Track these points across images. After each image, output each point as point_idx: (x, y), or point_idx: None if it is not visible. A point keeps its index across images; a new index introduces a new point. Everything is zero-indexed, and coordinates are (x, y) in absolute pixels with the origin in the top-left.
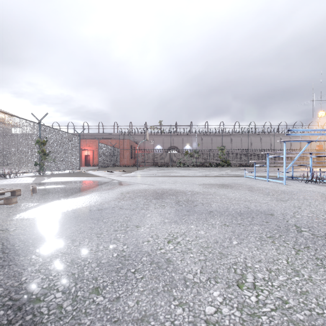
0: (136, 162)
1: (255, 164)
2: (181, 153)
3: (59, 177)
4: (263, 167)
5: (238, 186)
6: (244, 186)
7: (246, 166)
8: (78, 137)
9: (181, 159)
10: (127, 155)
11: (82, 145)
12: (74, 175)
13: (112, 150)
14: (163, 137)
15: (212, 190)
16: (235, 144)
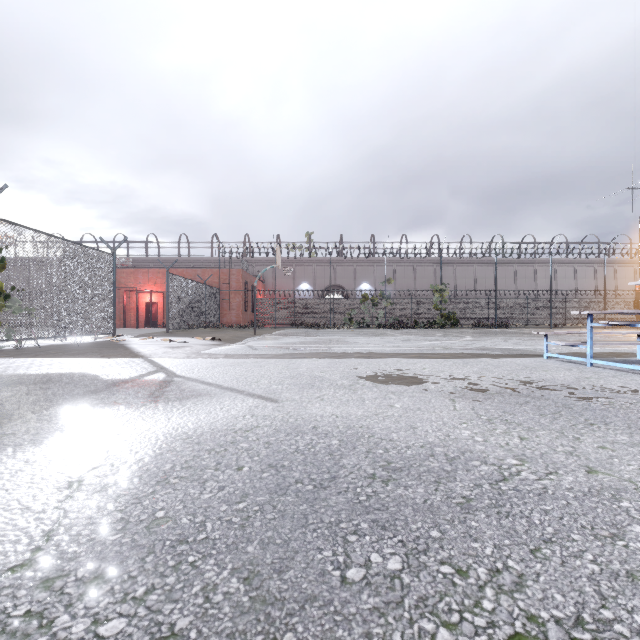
0: (257, 319)
1: (591, 322)
2: (351, 299)
3: (21, 357)
4: (528, 328)
5: (610, 407)
6: (627, 404)
7: (493, 327)
8: (111, 257)
9: (352, 311)
10: (237, 302)
11: (139, 281)
12: (68, 353)
13: (201, 291)
14: (315, 266)
15: (544, 440)
16: (462, 281)
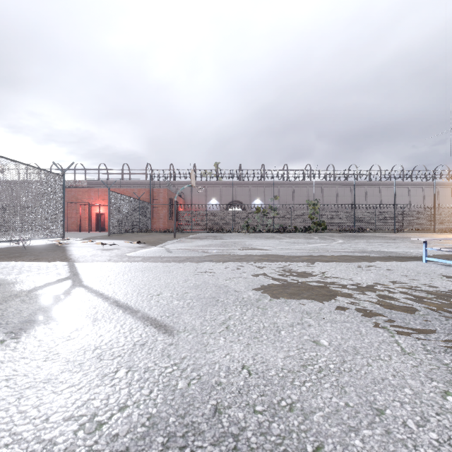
0: (179, 225)
1: None
2: (247, 211)
3: None
4: (378, 232)
5: None
6: None
7: (352, 231)
8: (61, 177)
9: (249, 219)
10: (164, 213)
11: (92, 198)
12: (9, 256)
13: (136, 205)
14: (221, 187)
15: None
16: (327, 198)
